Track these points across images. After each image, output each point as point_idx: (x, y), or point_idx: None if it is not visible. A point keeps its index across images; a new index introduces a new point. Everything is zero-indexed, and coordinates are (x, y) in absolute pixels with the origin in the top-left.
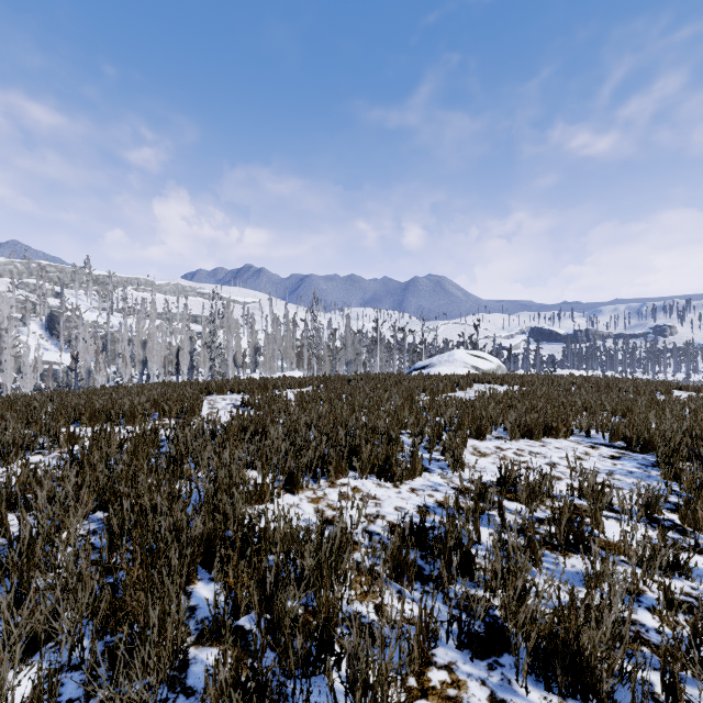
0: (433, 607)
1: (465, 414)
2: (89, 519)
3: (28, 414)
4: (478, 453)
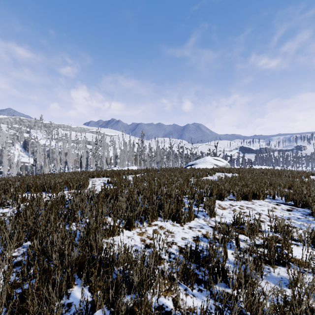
0: (206, 306)
1: (214, 188)
2: (22, 245)
3: (5, 188)
4: (221, 207)
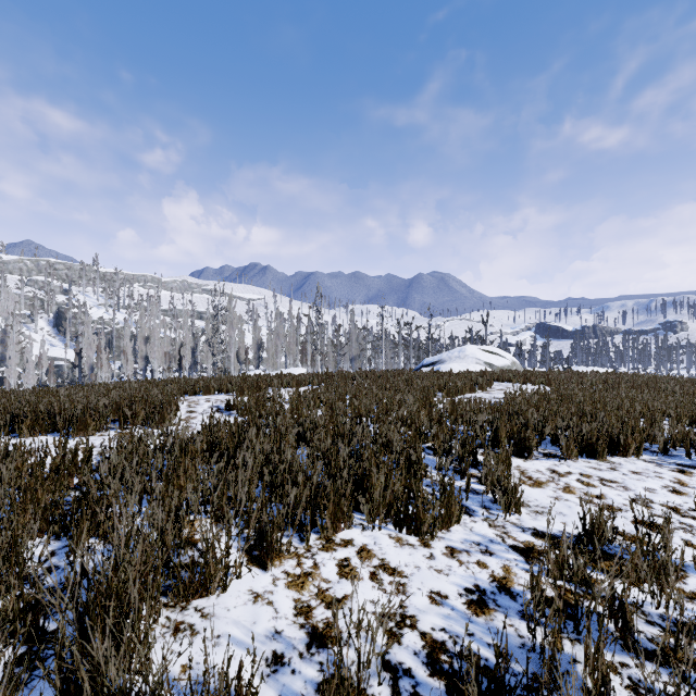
0: None
1: (502, 424)
2: None
3: None
4: (529, 480)
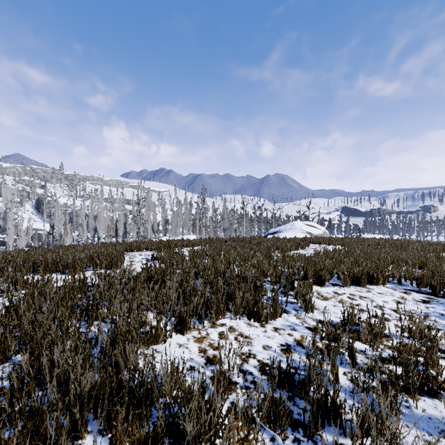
0: None
1: (309, 267)
2: (11, 360)
3: (0, 266)
4: (321, 297)
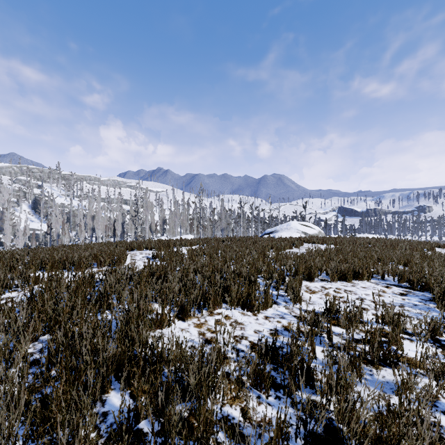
0: (285, 415)
1: (300, 264)
2: (39, 340)
3: (10, 264)
4: (309, 290)
